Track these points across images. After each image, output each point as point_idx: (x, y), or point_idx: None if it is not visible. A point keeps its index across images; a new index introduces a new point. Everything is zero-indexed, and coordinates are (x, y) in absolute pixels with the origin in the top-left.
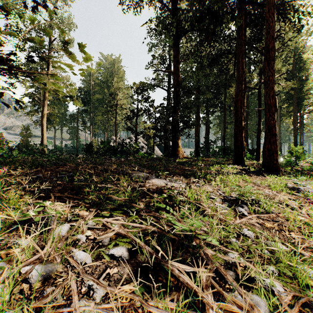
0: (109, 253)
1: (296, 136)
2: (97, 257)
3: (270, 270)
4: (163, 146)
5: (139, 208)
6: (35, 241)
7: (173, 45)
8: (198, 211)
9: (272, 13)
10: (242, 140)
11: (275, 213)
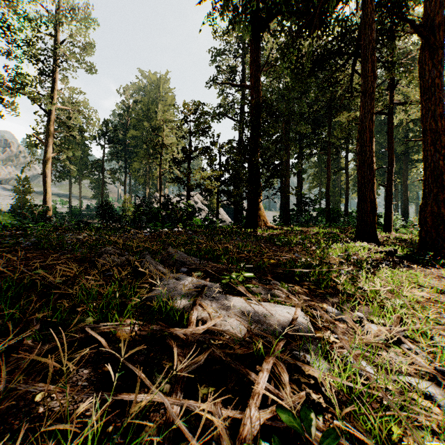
0: None
1: None
2: None
3: None
4: (231, 208)
5: None
6: None
7: (250, 41)
8: None
9: None
10: (374, 197)
11: None
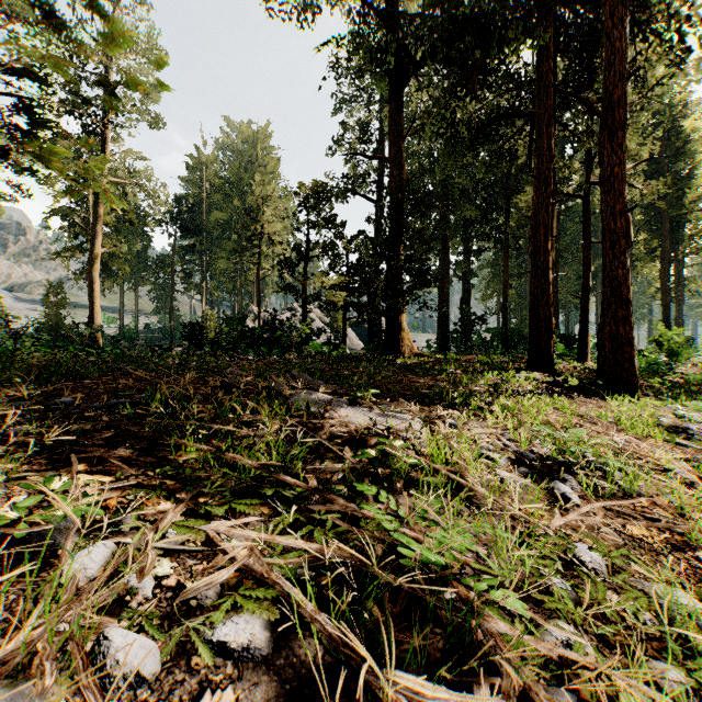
0: (214, 638)
1: (667, 305)
2: (179, 650)
3: (683, 695)
4: (365, 328)
5: (304, 490)
6: (8, 600)
7: (390, 97)
8: (459, 498)
9: (619, 19)
10: (549, 314)
11: (646, 496)
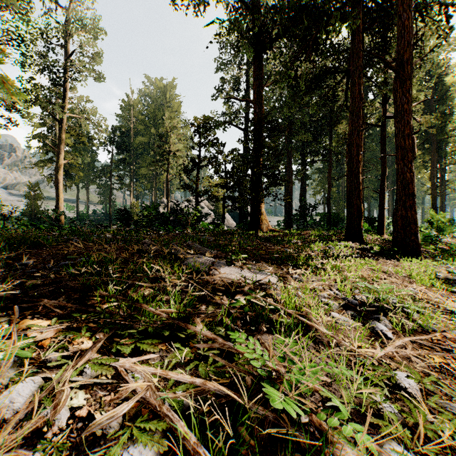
0: None
1: (435, 198)
2: None
3: None
4: (237, 213)
5: (193, 331)
6: None
7: (253, 60)
8: (307, 336)
9: (407, 5)
10: (360, 203)
11: (438, 331)
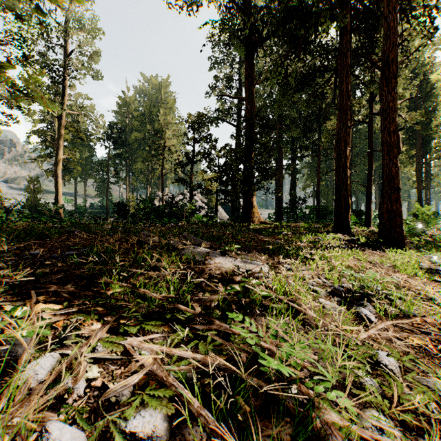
0: (127, 429)
1: (420, 191)
2: (101, 437)
3: None
4: (229, 206)
5: (192, 314)
6: None
7: (245, 59)
8: (297, 319)
9: (393, 8)
10: (347, 196)
11: (419, 316)
